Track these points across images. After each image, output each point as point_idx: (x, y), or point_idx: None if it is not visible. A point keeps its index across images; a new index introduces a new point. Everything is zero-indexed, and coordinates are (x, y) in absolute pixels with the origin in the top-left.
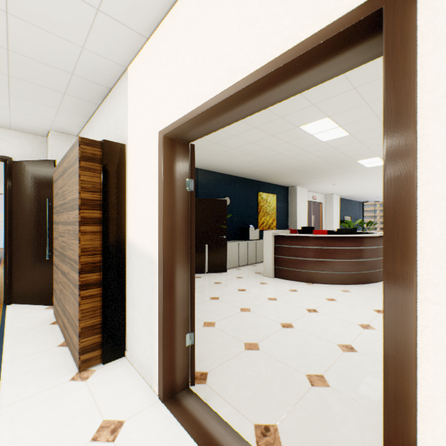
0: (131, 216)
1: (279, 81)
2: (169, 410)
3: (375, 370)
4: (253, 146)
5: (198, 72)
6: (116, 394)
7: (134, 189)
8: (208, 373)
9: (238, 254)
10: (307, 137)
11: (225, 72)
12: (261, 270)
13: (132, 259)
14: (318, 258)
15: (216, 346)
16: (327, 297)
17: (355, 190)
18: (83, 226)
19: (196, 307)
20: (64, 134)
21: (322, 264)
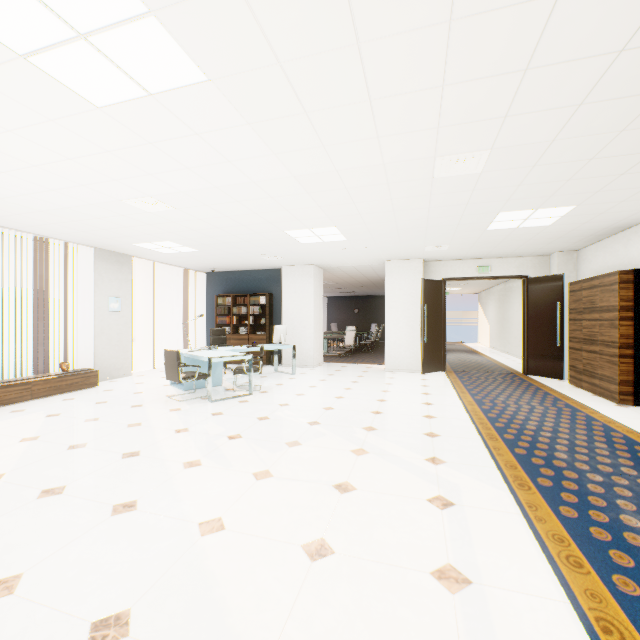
0: None
1: None
2: None
3: None
4: None
5: None
6: None
7: None
8: None
9: None
10: None
11: None
12: None
13: None
14: None
15: None
16: None
17: None
18: (620, 321)
19: None
20: (566, 252)
21: None
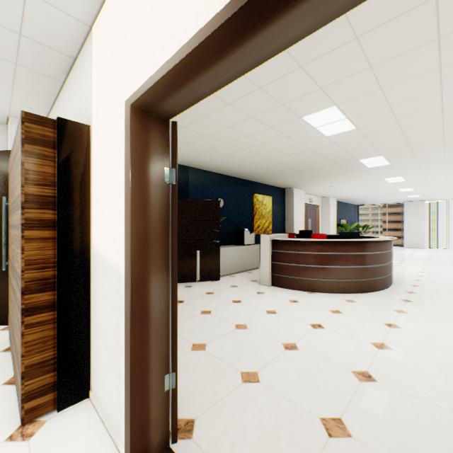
0: (96, 217)
1: None
2: None
3: (403, 408)
4: (249, 141)
5: (176, 4)
6: None
7: (99, 183)
8: (195, 420)
9: (232, 259)
10: (310, 131)
11: None
12: (257, 277)
13: (96, 273)
14: (320, 264)
15: (206, 378)
16: (332, 309)
17: (352, 193)
18: (27, 230)
19: (184, 324)
20: None
21: (324, 271)
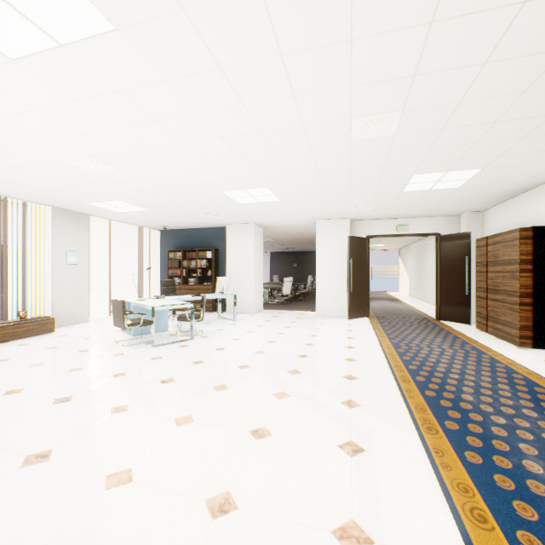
0: None
1: None
2: None
3: None
4: None
5: None
6: None
7: None
8: None
9: None
10: None
11: None
12: None
13: None
14: None
15: None
16: None
17: None
18: (520, 273)
19: None
20: (473, 212)
21: None
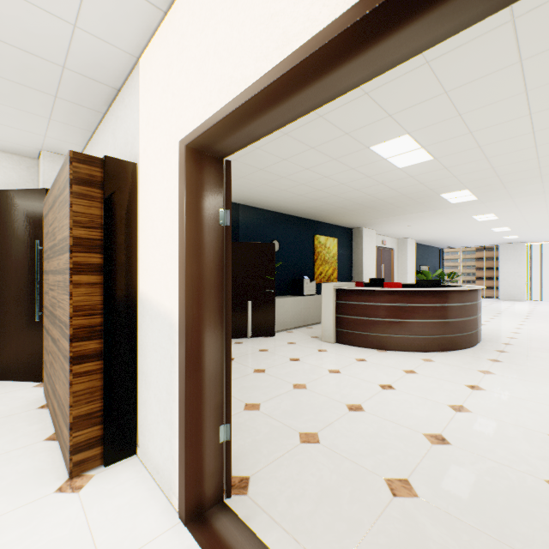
0: (144, 262)
1: (359, 46)
2: (194, 537)
3: (478, 471)
4: (309, 174)
5: (234, 49)
6: (119, 512)
7: (147, 225)
8: (250, 478)
9: (290, 312)
10: (379, 162)
11: (274, 41)
12: (319, 333)
13: (145, 321)
14: (392, 318)
15: (261, 438)
16: (405, 369)
17: (434, 233)
18: (75, 275)
19: (235, 383)
20: (61, 155)
21: (397, 326)
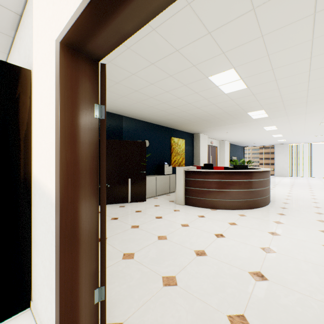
0: (35, 150)
1: None
2: None
3: (291, 302)
4: (168, 96)
5: None
6: None
7: (37, 119)
8: None
9: (156, 185)
10: (213, 88)
11: None
12: (174, 198)
13: (36, 199)
14: (220, 188)
15: (134, 284)
16: (230, 222)
17: (240, 137)
18: None
19: (117, 237)
20: None
21: (223, 193)
